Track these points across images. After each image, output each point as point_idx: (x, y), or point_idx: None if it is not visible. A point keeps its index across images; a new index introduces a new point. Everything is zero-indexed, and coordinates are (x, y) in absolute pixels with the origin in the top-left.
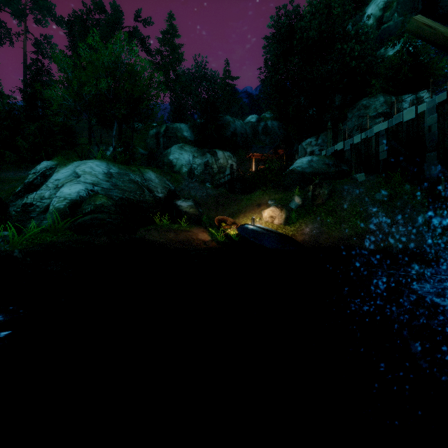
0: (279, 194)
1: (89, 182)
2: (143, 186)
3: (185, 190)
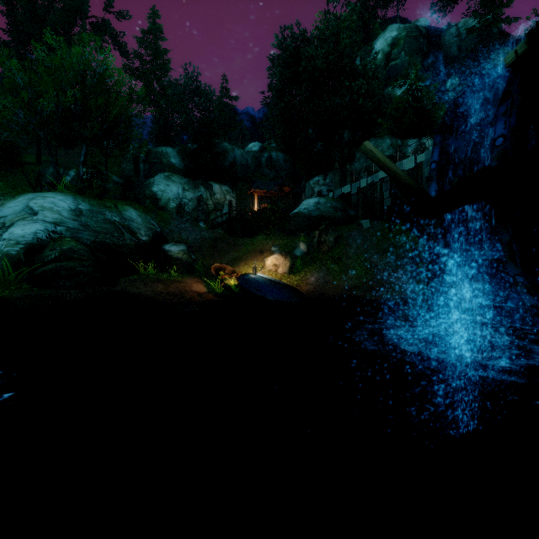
0: (284, 239)
1: (51, 221)
2: (123, 227)
3: (174, 231)
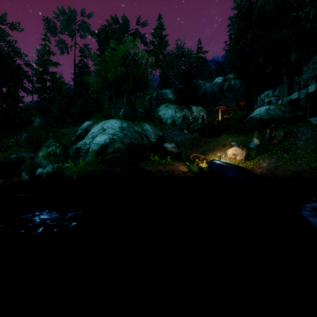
0: (240, 136)
1: (111, 133)
2: (143, 134)
3: (169, 135)
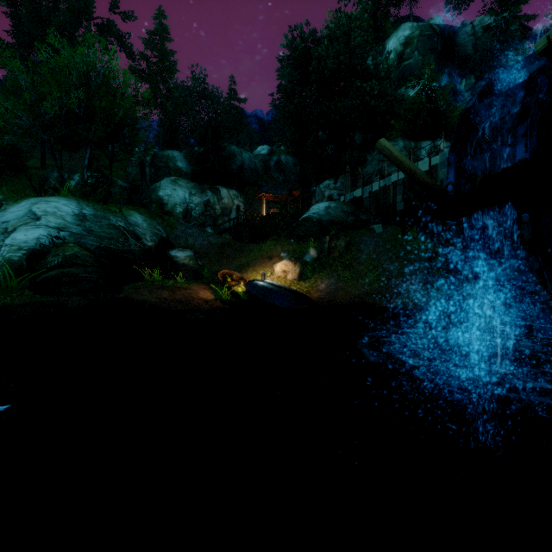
0: (293, 245)
1: (54, 226)
2: (128, 232)
3: (181, 237)
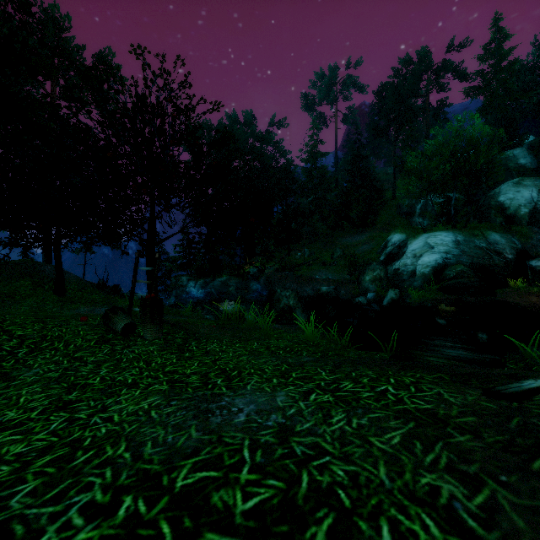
0: None
1: (442, 251)
2: (489, 250)
3: (537, 246)
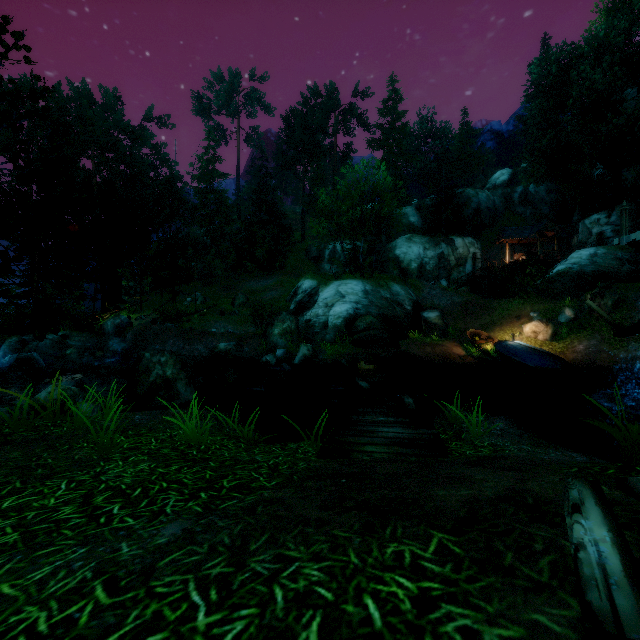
0: (545, 304)
1: (353, 301)
2: (393, 301)
3: (427, 298)
